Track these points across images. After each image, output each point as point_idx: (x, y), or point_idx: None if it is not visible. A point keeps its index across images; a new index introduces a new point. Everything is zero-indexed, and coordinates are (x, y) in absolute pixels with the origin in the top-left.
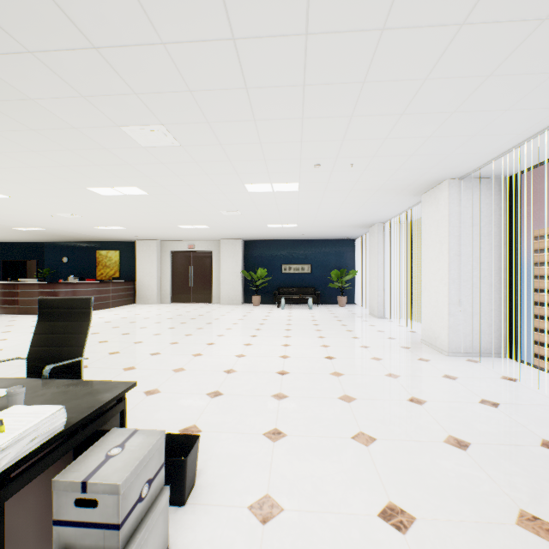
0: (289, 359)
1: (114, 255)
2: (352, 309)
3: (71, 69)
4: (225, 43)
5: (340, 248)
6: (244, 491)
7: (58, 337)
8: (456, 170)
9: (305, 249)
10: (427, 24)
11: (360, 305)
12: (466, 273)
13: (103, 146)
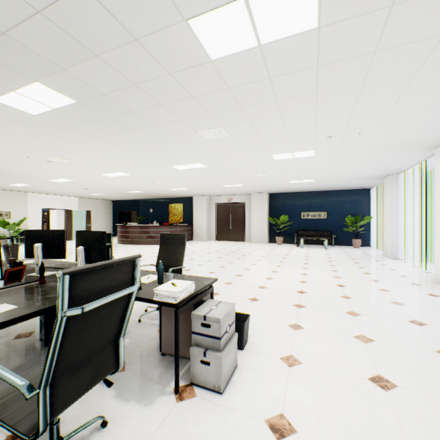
0: (306, 284)
1: (179, 207)
2: (366, 250)
3: (178, 108)
4: (264, 81)
5: (355, 197)
6: (276, 350)
7: (170, 255)
8: None
9: (321, 199)
10: (411, 41)
11: (375, 248)
12: None
13: (185, 142)
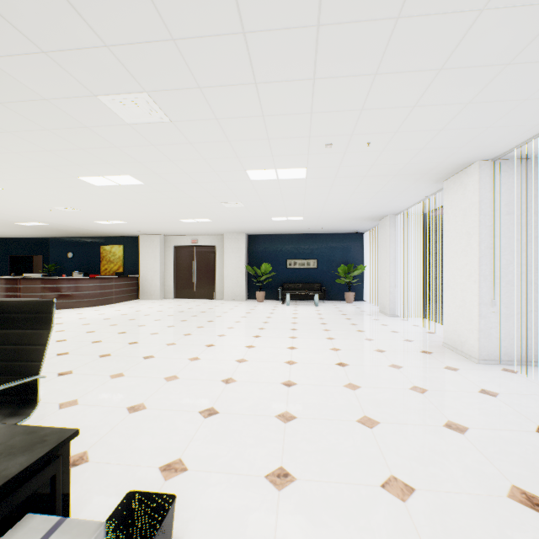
0: (296, 366)
1: (118, 250)
2: (361, 306)
3: (19, 7)
4: None
5: (348, 242)
6: None
7: (11, 349)
8: (491, 149)
9: (311, 243)
10: None
11: (368, 302)
12: (500, 268)
13: (83, 123)
